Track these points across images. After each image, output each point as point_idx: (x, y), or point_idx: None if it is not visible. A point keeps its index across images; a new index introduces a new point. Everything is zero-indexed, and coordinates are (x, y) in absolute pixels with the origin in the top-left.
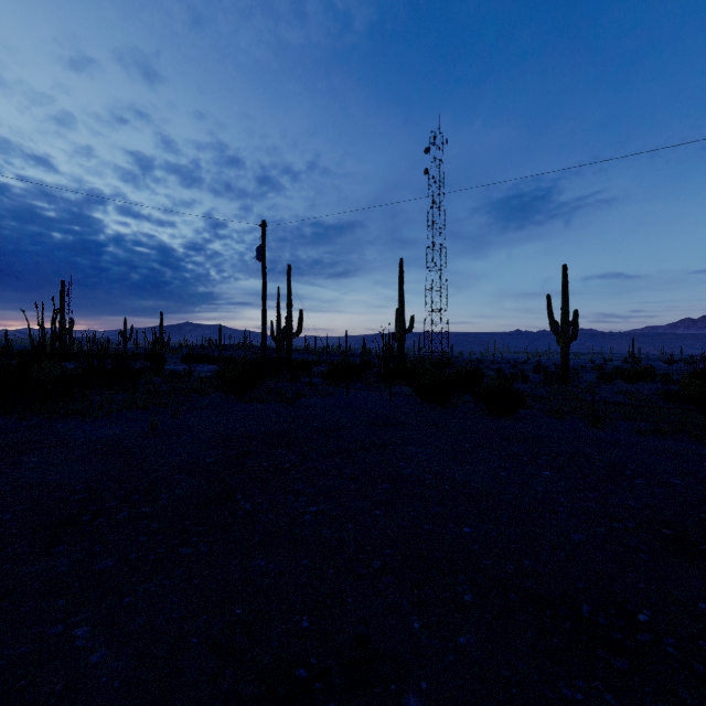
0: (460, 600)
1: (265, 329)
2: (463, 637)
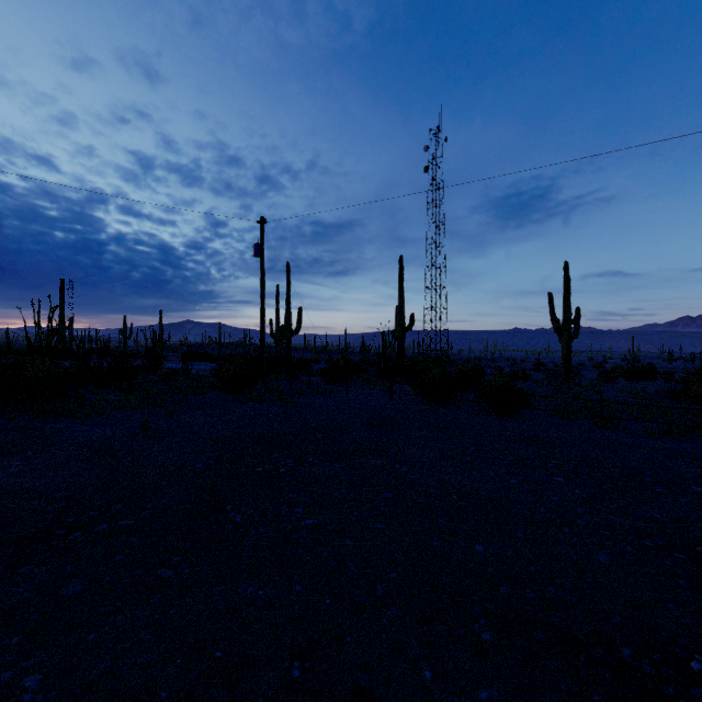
0: (477, 640)
1: (263, 327)
2: (485, 691)
